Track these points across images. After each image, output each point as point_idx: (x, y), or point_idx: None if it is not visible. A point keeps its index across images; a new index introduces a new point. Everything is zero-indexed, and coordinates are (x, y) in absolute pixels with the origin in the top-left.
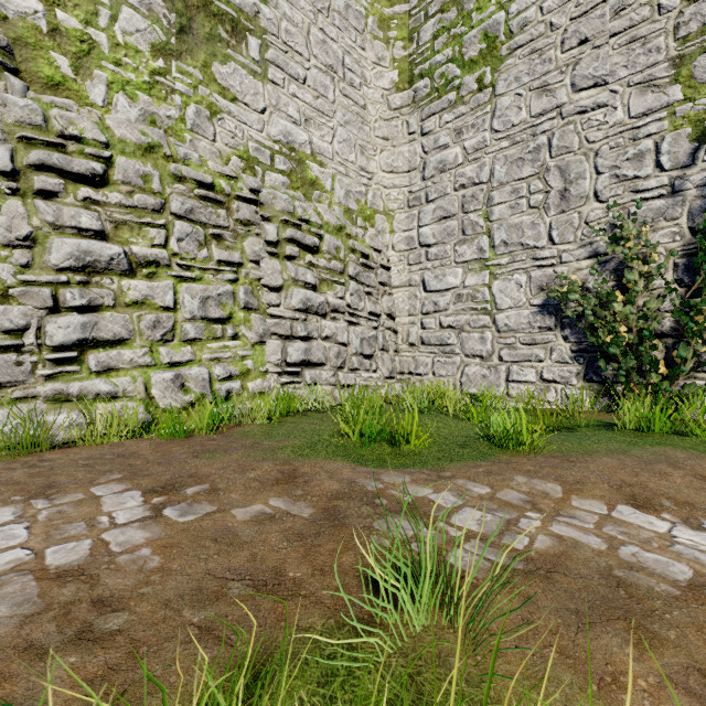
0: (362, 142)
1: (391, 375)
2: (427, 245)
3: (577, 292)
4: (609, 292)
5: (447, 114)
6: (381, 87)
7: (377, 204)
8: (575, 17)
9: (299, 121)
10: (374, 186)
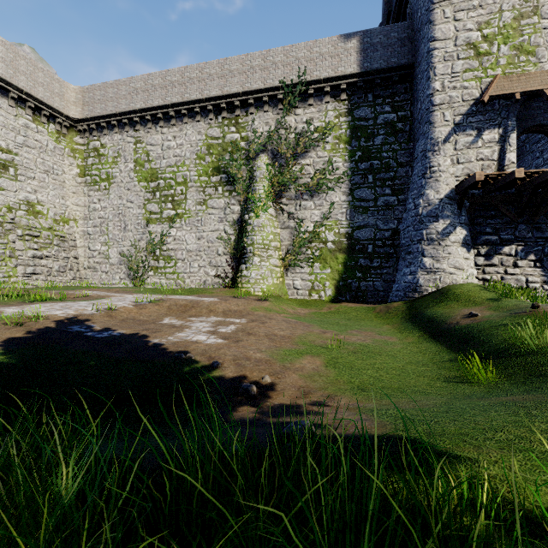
0: (63, 195)
1: (74, 279)
2: (90, 234)
3: (125, 255)
4: (132, 256)
5: (96, 192)
6: (72, 174)
7: (70, 217)
8: (127, 182)
9: (32, 192)
10: (69, 210)
